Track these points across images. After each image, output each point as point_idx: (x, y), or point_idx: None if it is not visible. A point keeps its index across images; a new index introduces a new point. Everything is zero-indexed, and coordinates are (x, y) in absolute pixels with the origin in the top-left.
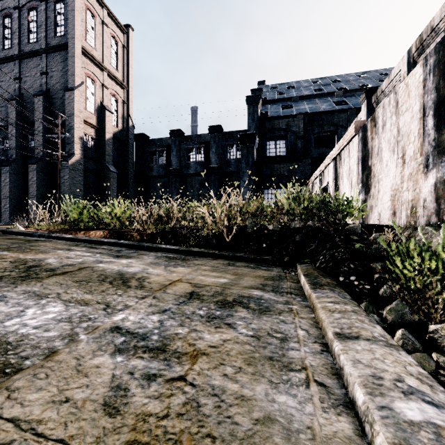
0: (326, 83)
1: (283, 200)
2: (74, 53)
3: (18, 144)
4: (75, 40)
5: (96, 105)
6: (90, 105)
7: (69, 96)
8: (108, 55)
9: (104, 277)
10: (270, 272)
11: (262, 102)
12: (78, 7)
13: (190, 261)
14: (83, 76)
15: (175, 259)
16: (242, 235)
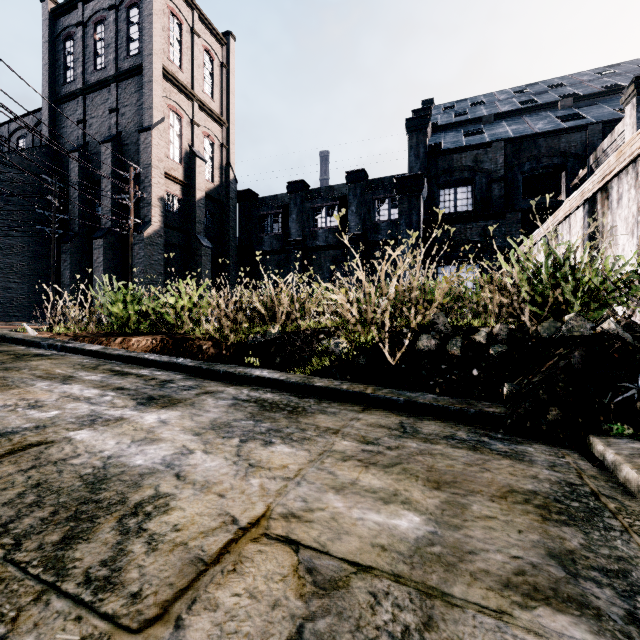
0: (540, 91)
1: (516, 274)
2: (151, 76)
3: (81, 212)
4: (153, 58)
5: (182, 151)
6: (174, 151)
7: (145, 140)
8: (199, 78)
9: (29, 503)
10: (528, 467)
11: (431, 129)
12: (157, 10)
13: (309, 418)
14: (165, 109)
15: (274, 410)
16: (420, 350)
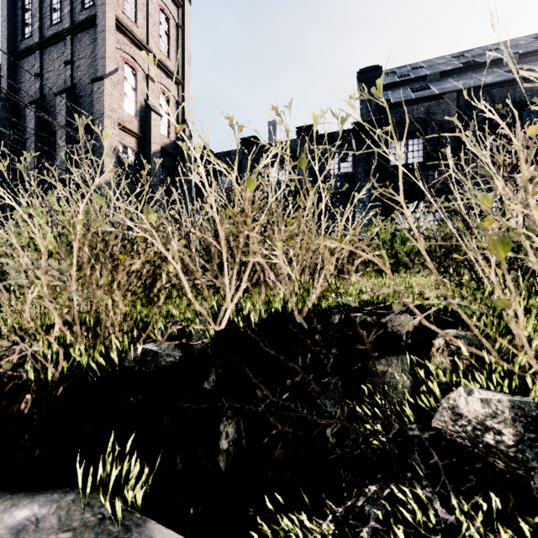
0: (479, 53)
1: None
2: (104, 25)
3: (38, 164)
4: (105, 7)
5: (138, 104)
6: (129, 104)
7: (98, 89)
8: (155, 36)
9: None
10: None
11: None
12: None
13: None
14: (119, 61)
15: None
16: None
